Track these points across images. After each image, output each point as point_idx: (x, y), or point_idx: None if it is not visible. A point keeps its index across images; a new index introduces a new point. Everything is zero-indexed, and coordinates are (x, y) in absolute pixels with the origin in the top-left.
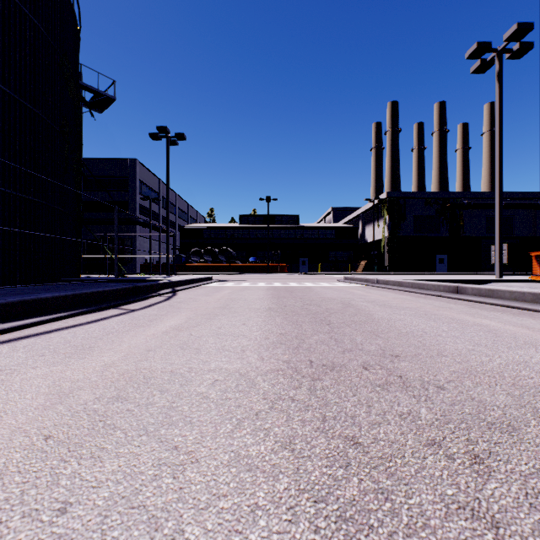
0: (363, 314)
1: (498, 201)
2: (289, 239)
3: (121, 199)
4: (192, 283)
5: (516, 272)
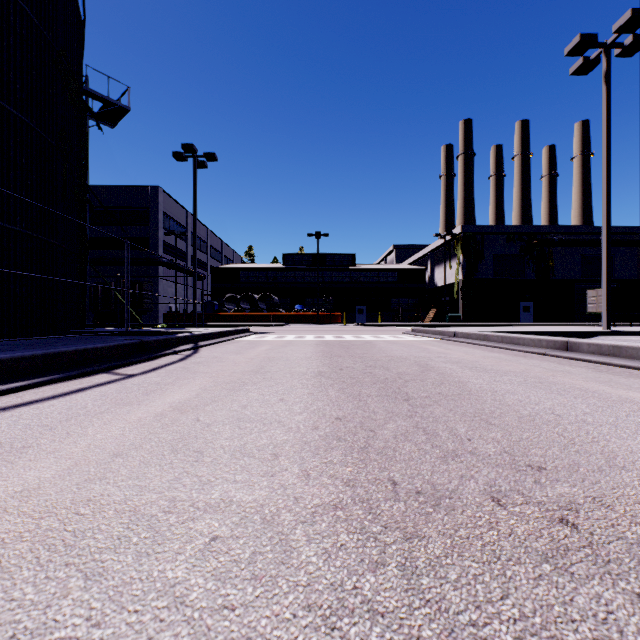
0: (451, 382)
1: (605, 233)
2: (343, 282)
3: (140, 234)
4: (223, 336)
5: (618, 323)
